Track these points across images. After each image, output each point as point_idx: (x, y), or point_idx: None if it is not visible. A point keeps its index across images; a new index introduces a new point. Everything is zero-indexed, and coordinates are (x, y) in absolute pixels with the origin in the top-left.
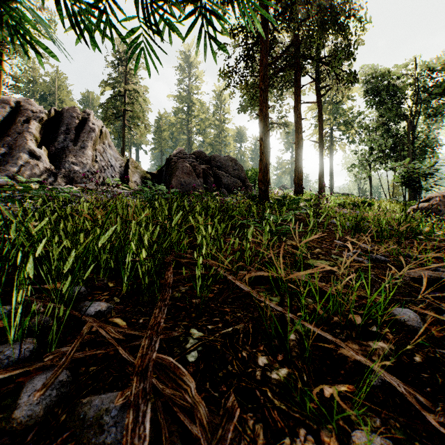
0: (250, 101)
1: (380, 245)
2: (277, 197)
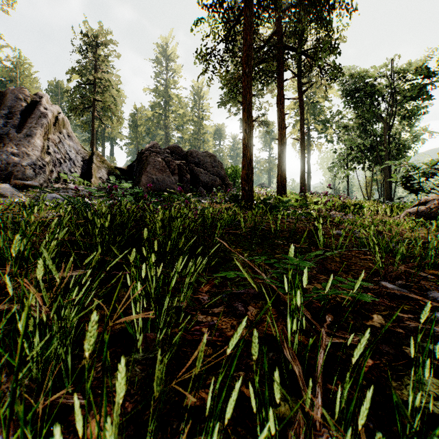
0: (230, 92)
1: None
2: (267, 201)
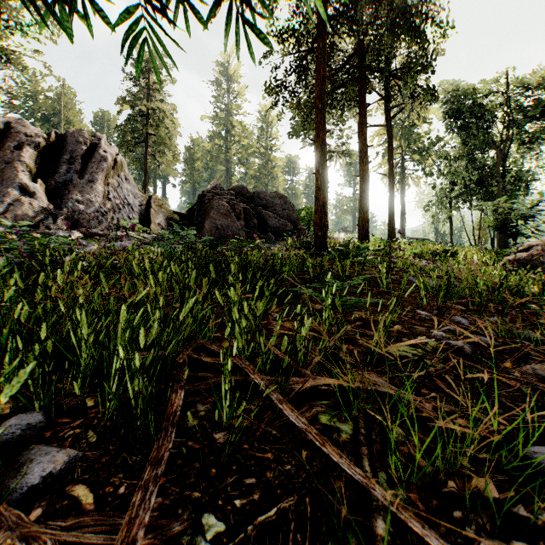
0: (303, 123)
1: (478, 315)
2: (338, 247)
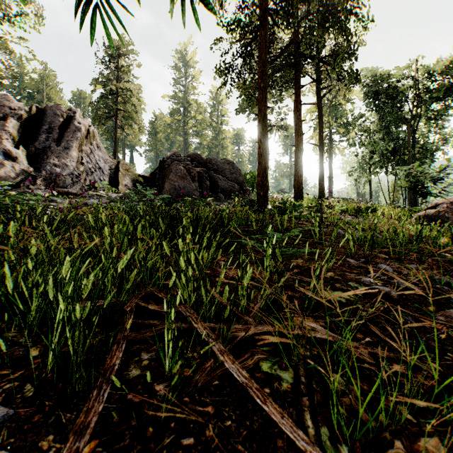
0: (248, 101)
1: (399, 263)
2: (277, 204)
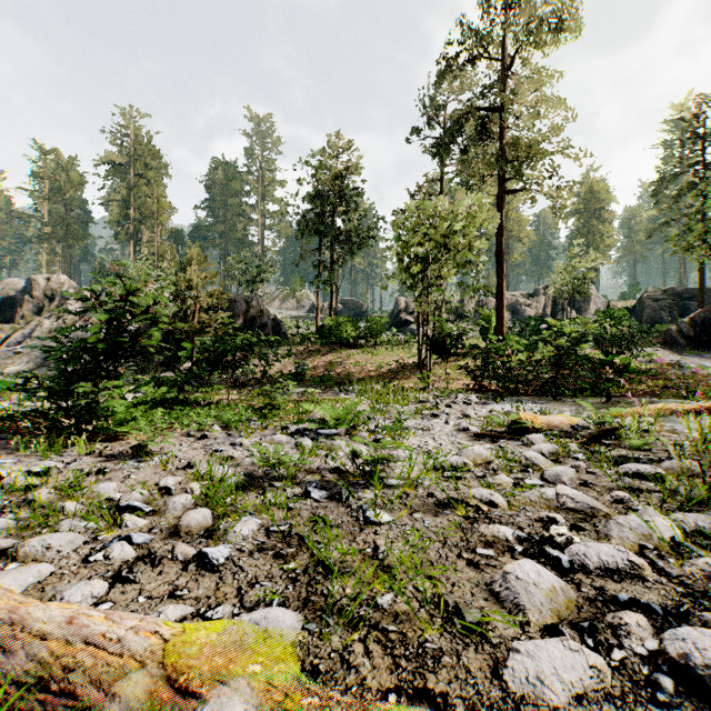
0: None
1: None
2: None
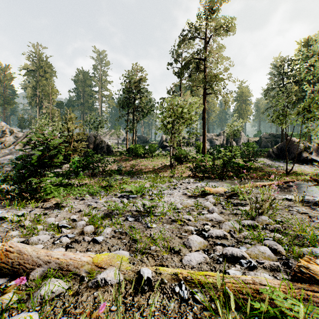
0: None
1: None
2: None
